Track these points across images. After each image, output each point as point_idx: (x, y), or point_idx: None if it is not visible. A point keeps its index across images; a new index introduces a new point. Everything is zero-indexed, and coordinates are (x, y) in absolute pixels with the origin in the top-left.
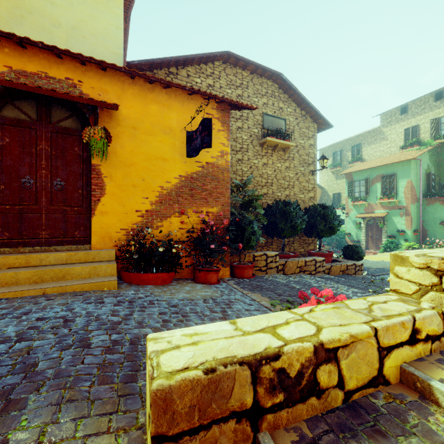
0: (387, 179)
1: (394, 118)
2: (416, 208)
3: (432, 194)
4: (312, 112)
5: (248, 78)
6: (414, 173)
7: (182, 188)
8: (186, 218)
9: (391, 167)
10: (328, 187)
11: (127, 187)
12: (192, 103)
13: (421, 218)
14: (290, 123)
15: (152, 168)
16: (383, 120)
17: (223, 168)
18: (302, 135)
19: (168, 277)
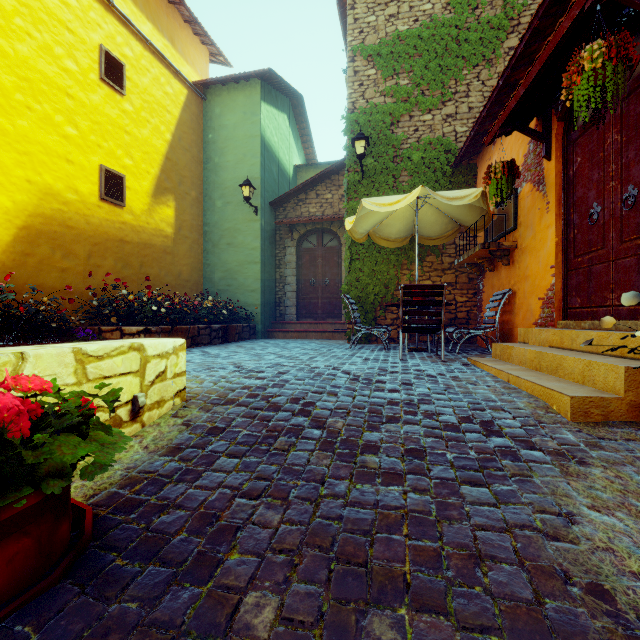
0: None
1: None
2: None
3: None
4: None
5: None
6: None
7: None
8: None
9: None
10: None
11: None
12: None
13: None
14: None
15: None
16: None
17: None
18: None
19: None
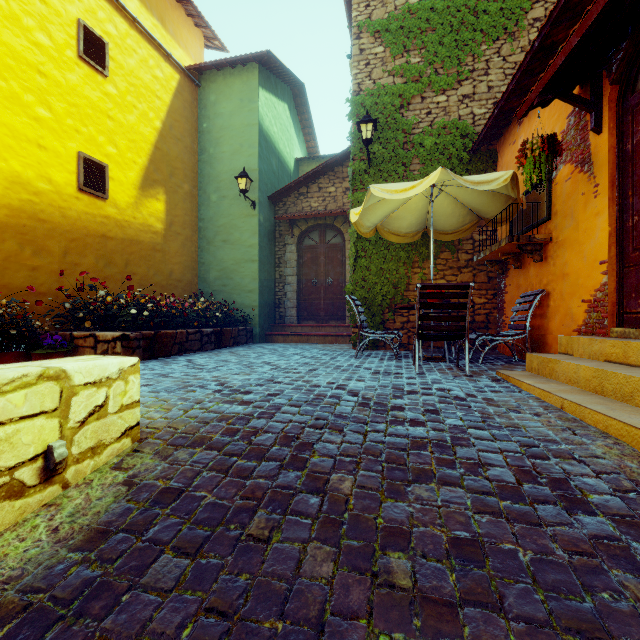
0: None
1: None
2: None
3: None
4: None
5: None
6: None
7: None
8: None
9: None
10: None
11: None
12: None
13: None
14: None
15: None
16: None
17: None
18: None
19: None
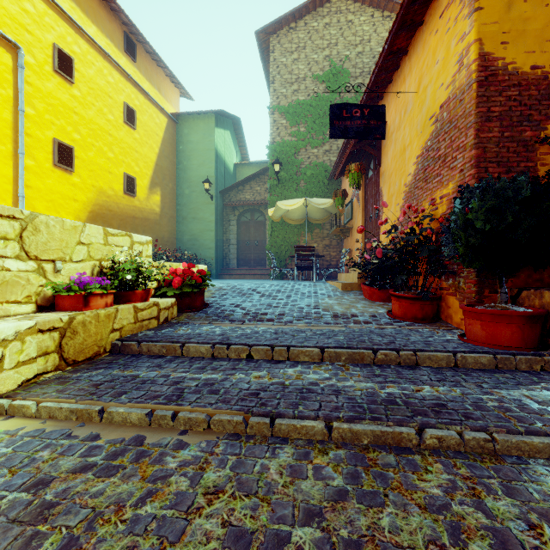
0: None
1: None
2: None
3: None
4: None
5: None
6: None
7: (418, 174)
8: (422, 218)
9: None
10: None
11: (391, 199)
12: (426, 29)
13: None
14: None
15: (401, 166)
16: None
17: (462, 91)
18: None
19: (371, 292)
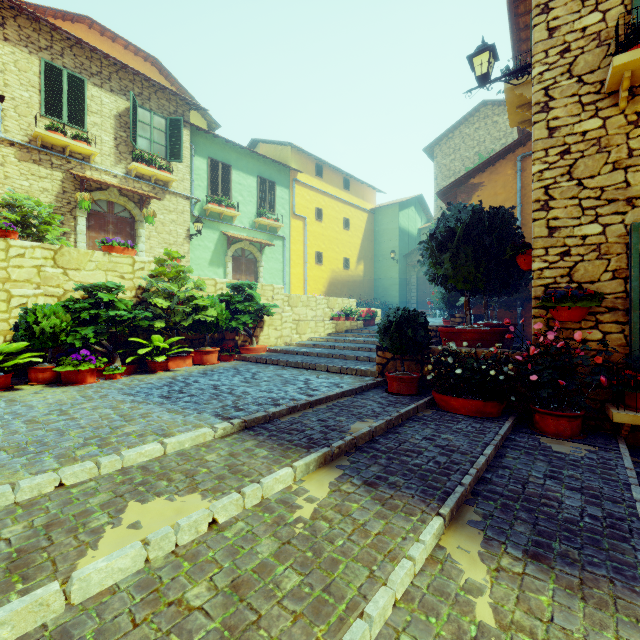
0: None
1: None
2: None
3: None
4: None
5: None
6: None
7: None
8: None
9: None
10: None
11: None
12: None
13: None
14: None
15: None
16: None
17: None
18: None
19: None
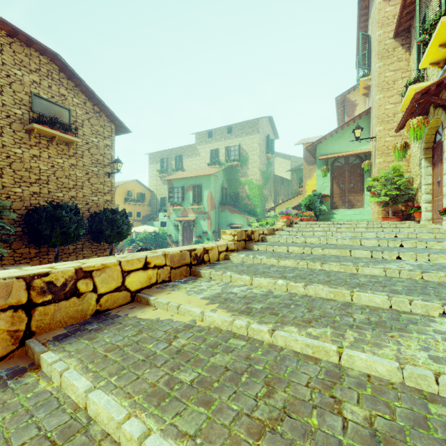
0: (196, 188)
1: (204, 139)
2: (215, 214)
3: (225, 203)
4: (107, 111)
5: (2, 40)
6: (213, 186)
7: None
8: None
9: (199, 179)
10: (157, 191)
11: None
12: None
13: (217, 221)
14: (77, 116)
15: None
16: (197, 139)
17: None
18: (95, 133)
19: None
